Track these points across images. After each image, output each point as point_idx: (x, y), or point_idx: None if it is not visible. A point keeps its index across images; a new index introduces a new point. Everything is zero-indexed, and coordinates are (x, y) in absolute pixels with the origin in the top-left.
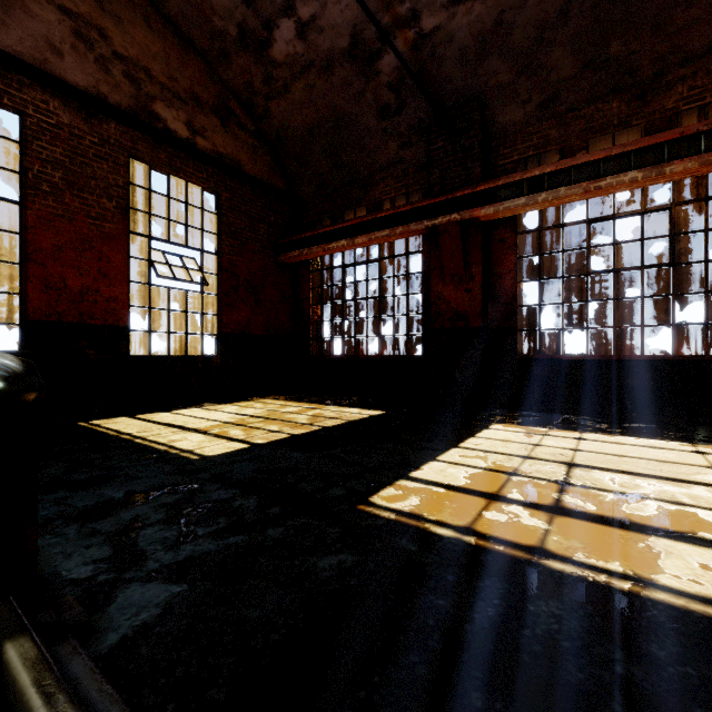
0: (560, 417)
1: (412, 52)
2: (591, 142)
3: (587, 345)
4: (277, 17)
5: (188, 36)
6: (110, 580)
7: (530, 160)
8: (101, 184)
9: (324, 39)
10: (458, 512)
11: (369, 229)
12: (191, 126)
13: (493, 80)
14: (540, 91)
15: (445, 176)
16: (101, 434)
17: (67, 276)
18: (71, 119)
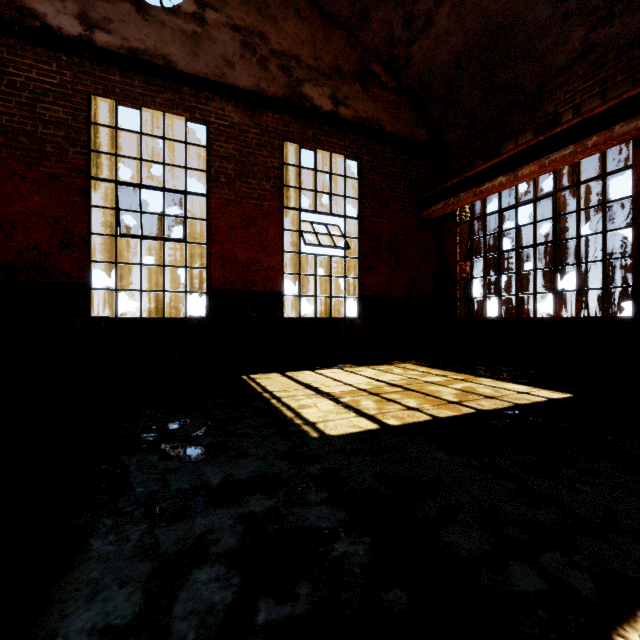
0: None
1: None
2: None
3: None
4: None
5: (331, 12)
6: None
7: None
8: (262, 168)
9: None
10: None
11: (540, 153)
12: (335, 98)
13: None
14: None
15: None
16: (250, 389)
17: (237, 251)
18: (240, 118)
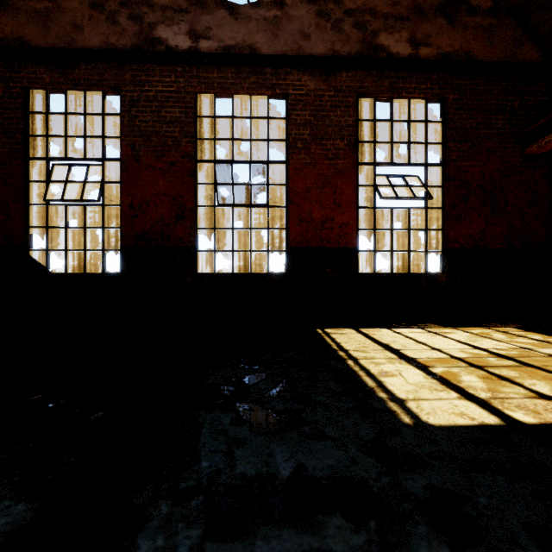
0: None
1: None
2: None
3: None
4: None
5: None
6: None
7: None
8: (335, 128)
9: None
10: None
11: None
12: (413, 40)
13: None
14: None
15: None
16: (325, 345)
17: (312, 210)
18: (315, 84)
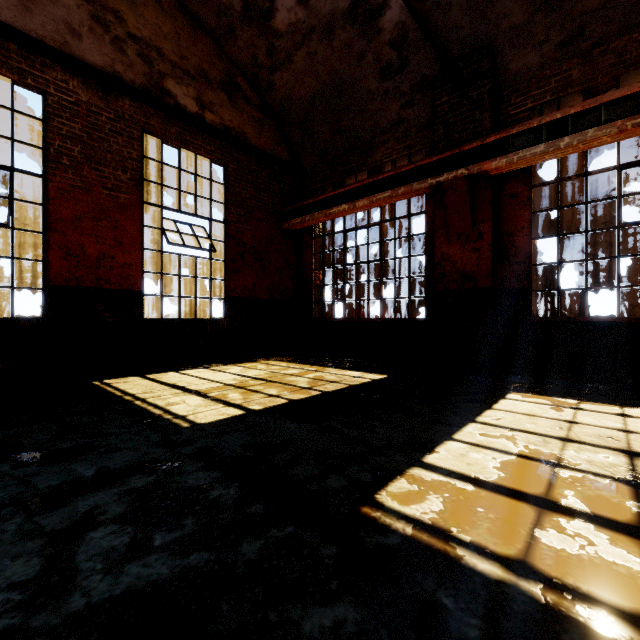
0: (585, 386)
1: (415, 4)
2: (622, 79)
3: (618, 306)
4: None
5: (197, 15)
6: (9, 629)
7: (546, 107)
8: (117, 157)
9: (325, 2)
10: (500, 528)
11: (370, 192)
12: (200, 101)
13: (505, 23)
14: (560, 28)
15: (450, 131)
16: (107, 394)
17: (85, 244)
18: (89, 97)
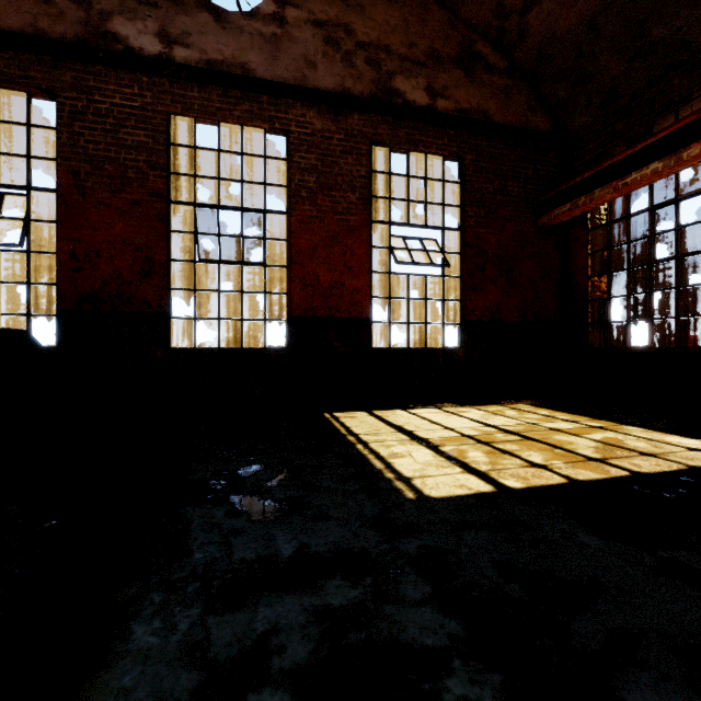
0: None
1: None
2: None
3: None
4: None
5: None
6: None
7: None
8: (346, 178)
9: None
10: None
11: None
12: (431, 90)
13: None
14: None
15: None
16: (333, 430)
17: (319, 273)
18: (323, 124)
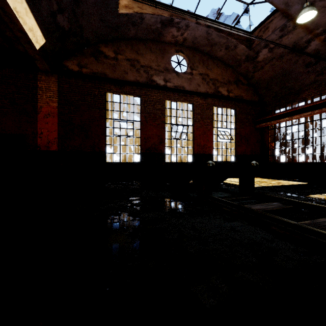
0: None
1: (323, 42)
2: None
3: None
4: (261, 49)
5: (227, 63)
6: None
7: None
8: (207, 116)
9: (280, 50)
10: None
11: (300, 112)
12: (228, 90)
13: None
14: None
15: None
16: None
17: (201, 142)
18: (201, 101)
